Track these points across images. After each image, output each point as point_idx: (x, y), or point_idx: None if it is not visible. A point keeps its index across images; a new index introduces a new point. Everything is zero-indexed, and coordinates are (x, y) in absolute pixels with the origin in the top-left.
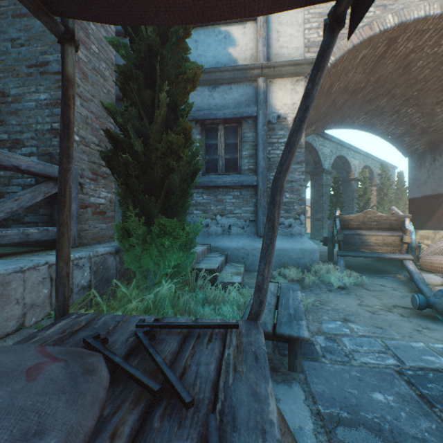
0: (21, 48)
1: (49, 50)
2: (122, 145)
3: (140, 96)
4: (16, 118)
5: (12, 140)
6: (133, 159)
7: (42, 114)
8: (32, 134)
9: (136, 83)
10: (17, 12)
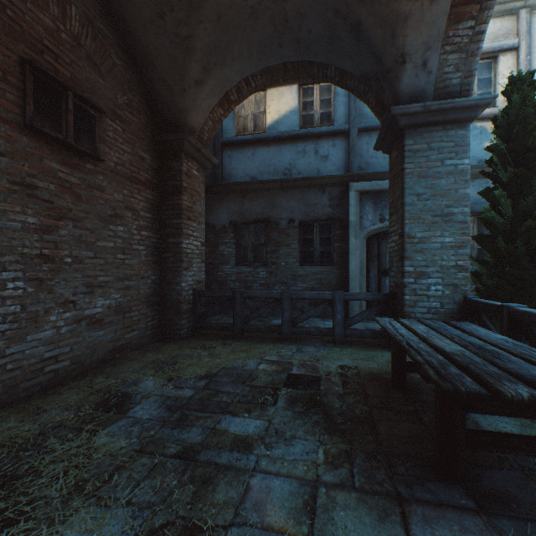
0: (426, 201)
1: (453, 204)
2: (528, 282)
3: (529, 239)
4: (421, 255)
5: (416, 272)
6: (532, 291)
7: (446, 253)
8: (436, 268)
9: (534, 232)
10: (422, 173)
